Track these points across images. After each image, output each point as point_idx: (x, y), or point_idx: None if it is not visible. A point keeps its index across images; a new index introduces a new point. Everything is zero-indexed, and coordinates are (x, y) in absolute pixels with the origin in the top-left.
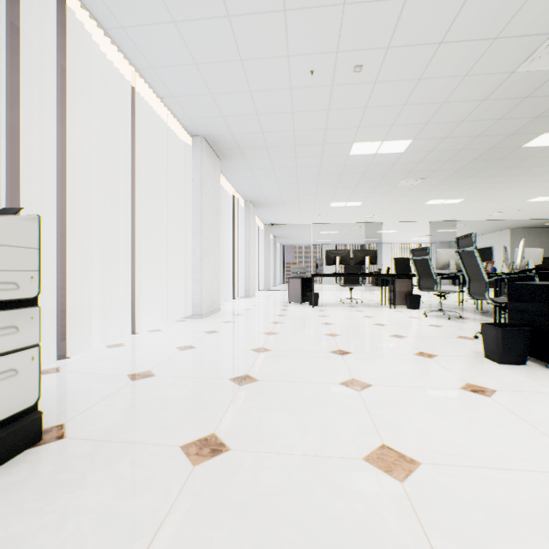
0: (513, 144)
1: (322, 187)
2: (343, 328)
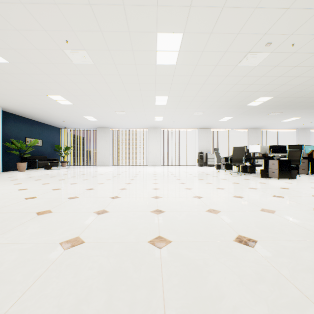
0: None
1: None
2: None
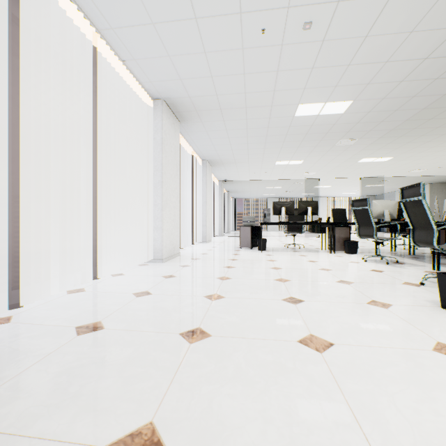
0: (445, 104)
1: (269, 147)
2: (291, 273)
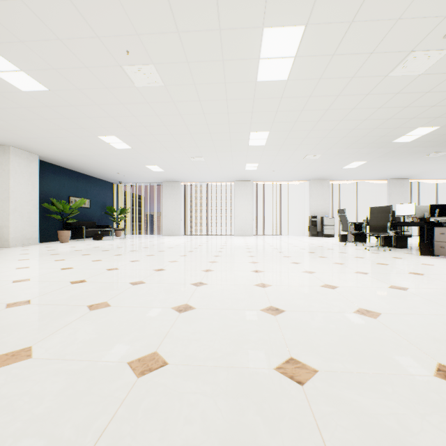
0: None
1: None
2: None
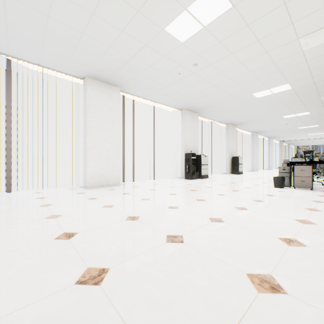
0: None
1: (297, 132)
2: None
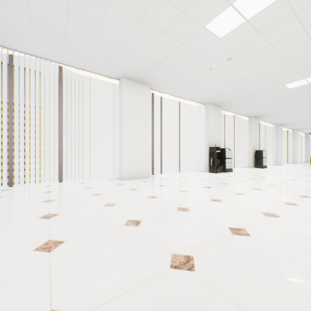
0: None
1: None
2: None
